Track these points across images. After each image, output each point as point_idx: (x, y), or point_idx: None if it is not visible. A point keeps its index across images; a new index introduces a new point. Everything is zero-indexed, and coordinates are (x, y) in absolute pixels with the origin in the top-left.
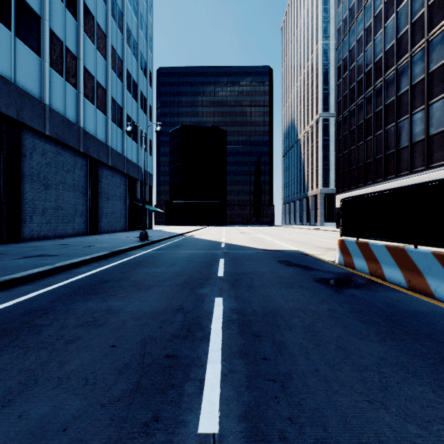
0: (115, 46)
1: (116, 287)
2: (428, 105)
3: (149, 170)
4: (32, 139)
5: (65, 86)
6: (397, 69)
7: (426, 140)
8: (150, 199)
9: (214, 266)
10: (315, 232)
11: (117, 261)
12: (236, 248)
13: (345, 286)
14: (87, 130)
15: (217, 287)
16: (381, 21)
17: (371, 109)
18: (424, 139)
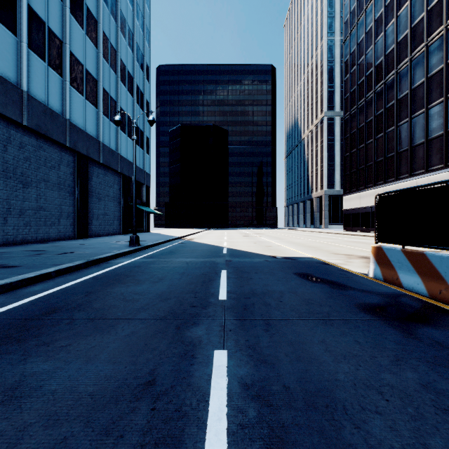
0: (108, 34)
1: (62, 324)
2: (447, 98)
3: (146, 169)
4: (7, 130)
5: (48, 72)
6: (411, 61)
7: (444, 136)
8: (148, 200)
9: (213, 282)
10: (322, 235)
11: (91, 273)
12: (240, 254)
13: (412, 321)
14: (74, 123)
15: (217, 324)
16: (393, 11)
17: (382, 105)
18: (442, 134)
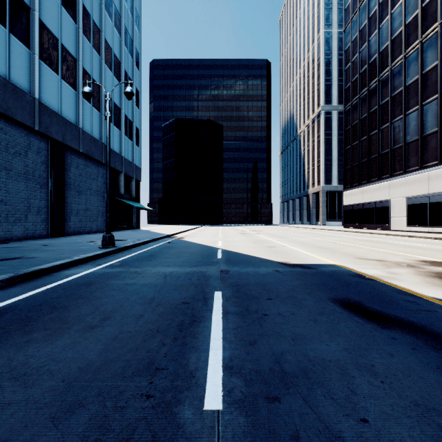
0: (89, 10)
1: None
2: None
3: (136, 162)
4: None
5: (9, 40)
6: (421, 43)
7: None
8: (137, 195)
9: (197, 329)
10: (324, 232)
11: None
12: (239, 260)
13: None
14: (46, 104)
15: None
16: None
17: (387, 93)
18: None
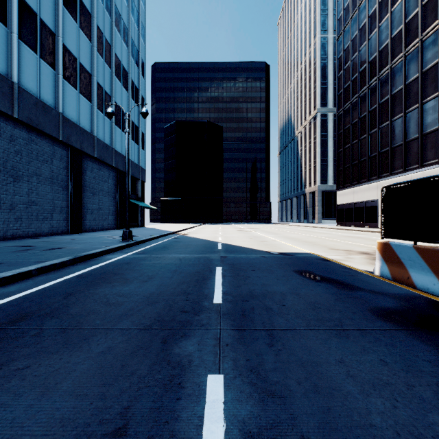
0: (102, 28)
1: (26, 336)
2: None
3: (141, 164)
4: None
5: (40, 64)
6: (405, 56)
7: None
8: (143, 195)
9: (207, 282)
10: (316, 229)
11: (76, 271)
12: (235, 250)
13: None
14: (67, 117)
15: (212, 335)
16: (387, 6)
17: (376, 100)
18: (437, 129)
